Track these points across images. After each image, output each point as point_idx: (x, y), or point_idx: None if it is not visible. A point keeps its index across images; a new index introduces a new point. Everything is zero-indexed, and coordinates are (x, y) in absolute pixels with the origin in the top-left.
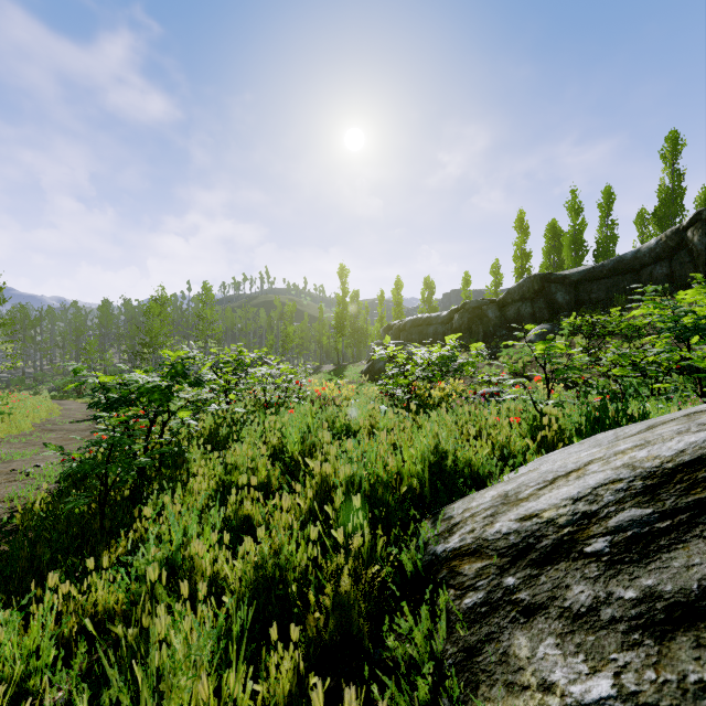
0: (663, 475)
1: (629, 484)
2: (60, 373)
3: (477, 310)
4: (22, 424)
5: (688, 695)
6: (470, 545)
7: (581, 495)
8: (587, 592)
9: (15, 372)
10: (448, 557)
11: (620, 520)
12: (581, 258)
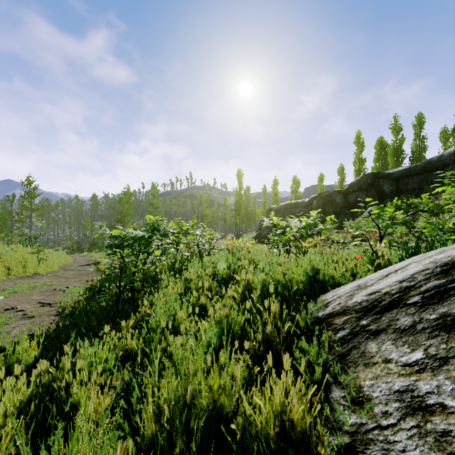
0: (453, 264)
1: (433, 270)
2: (68, 239)
3: (328, 197)
4: (53, 266)
5: None
6: (338, 310)
7: (405, 279)
8: (409, 320)
9: (43, 238)
10: (325, 317)
11: (427, 287)
12: (401, 162)
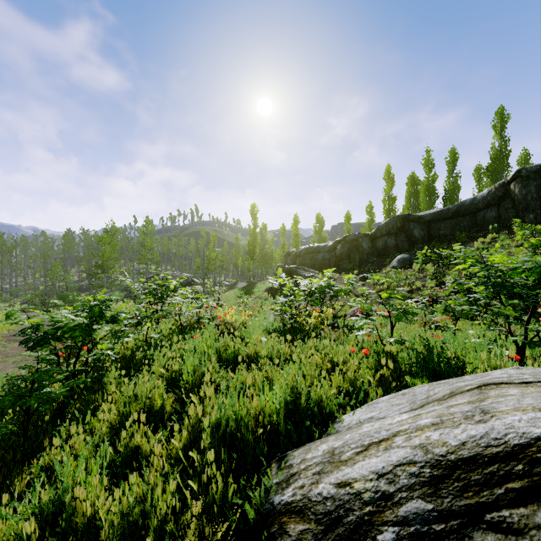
0: (446, 468)
1: (420, 470)
2: (31, 288)
3: (354, 242)
4: None
5: None
6: (298, 502)
7: (384, 472)
8: None
9: None
10: (281, 511)
11: (408, 510)
12: (433, 202)
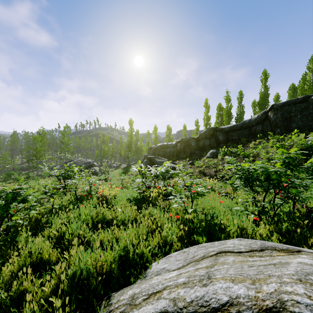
0: None
1: None
2: None
3: (187, 142)
4: None
5: None
6: None
7: None
8: None
9: None
10: None
11: None
12: (230, 120)
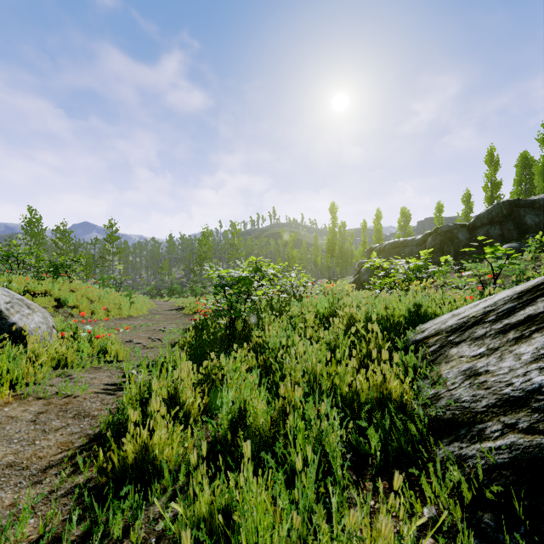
0: (526, 291)
1: (511, 297)
2: (145, 283)
3: (448, 233)
4: (142, 309)
5: (508, 342)
6: (433, 333)
7: (489, 305)
8: (483, 331)
9: (122, 282)
10: (422, 339)
11: (503, 309)
12: None
